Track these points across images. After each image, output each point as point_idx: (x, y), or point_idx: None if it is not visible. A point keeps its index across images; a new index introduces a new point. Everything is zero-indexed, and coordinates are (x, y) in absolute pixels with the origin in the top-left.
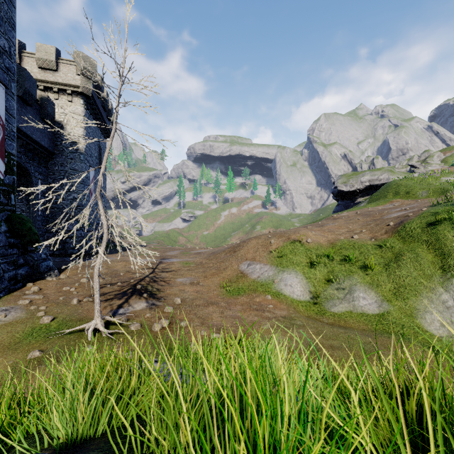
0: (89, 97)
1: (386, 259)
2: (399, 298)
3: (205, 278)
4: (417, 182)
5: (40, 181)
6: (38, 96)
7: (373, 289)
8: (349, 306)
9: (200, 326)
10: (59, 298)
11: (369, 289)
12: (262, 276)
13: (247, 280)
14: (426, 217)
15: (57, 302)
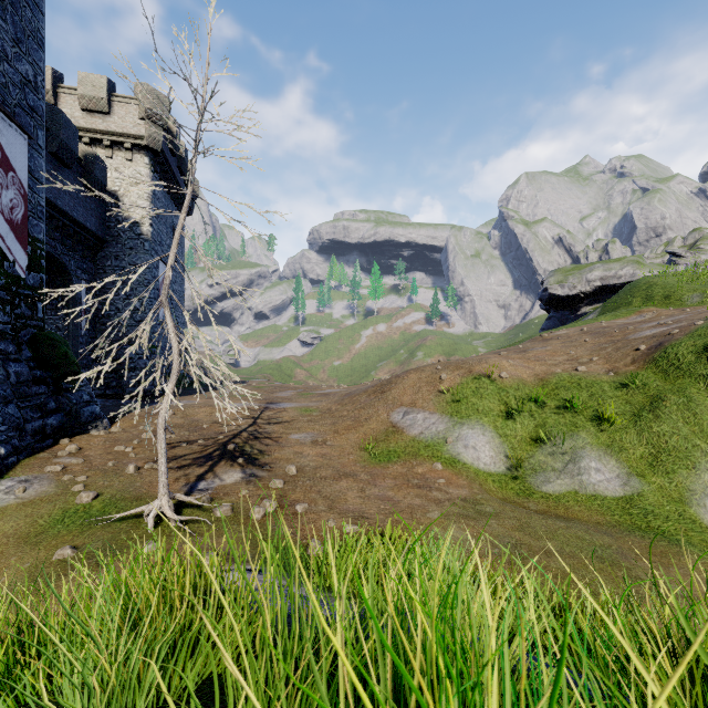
0: (158, 153)
1: (634, 406)
2: (658, 471)
3: (335, 434)
4: (683, 280)
5: (84, 283)
6: (81, 152)
7: (613, 456)
8: (572, 483)
9: (327, 512)
10: (108, 463)
11: (607, 454)
12: (428, 431)
13: (403, 438)
14: (704, 336)
15: (105, 470)
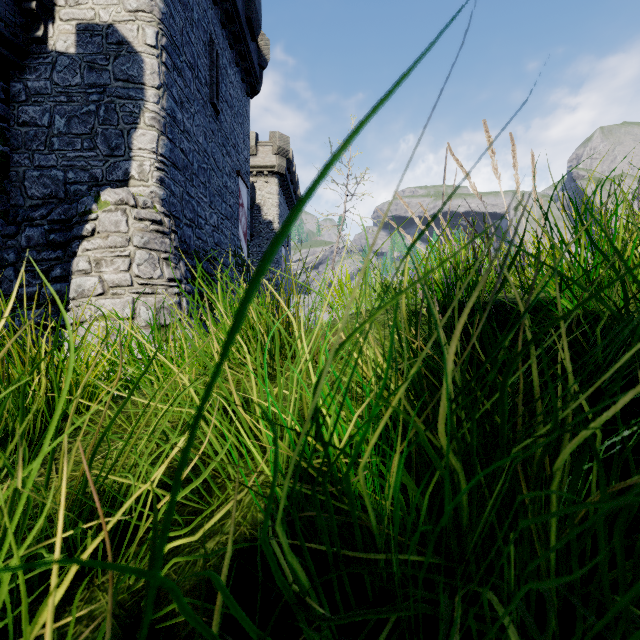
0: (283, 175)
1: None
2: None
3: None
4: None
5: None
6: None
7: None
8: None
9: None
10: None
11: None
12: None
13: None
14: None
15: None
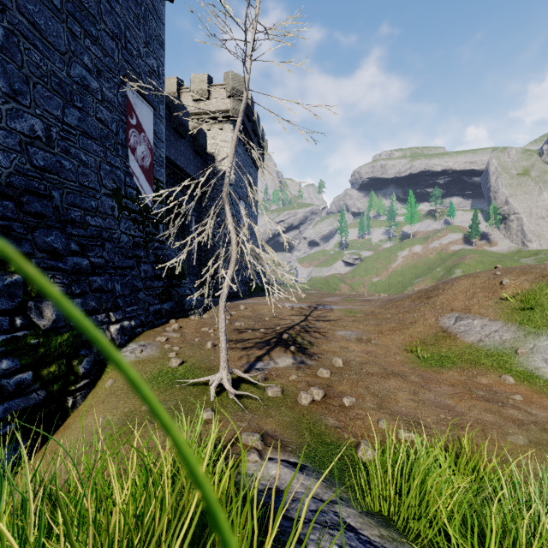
0: None
1: None
2: None
3: (379, 334)
4: None
5: (194, 218)
6: (192, 128)
7: None
8: None
9: (376, 411)
10: (195, 339)
11: None
12: (488, 339)
13: (457, 344)
14: None
15: (192, 343)
